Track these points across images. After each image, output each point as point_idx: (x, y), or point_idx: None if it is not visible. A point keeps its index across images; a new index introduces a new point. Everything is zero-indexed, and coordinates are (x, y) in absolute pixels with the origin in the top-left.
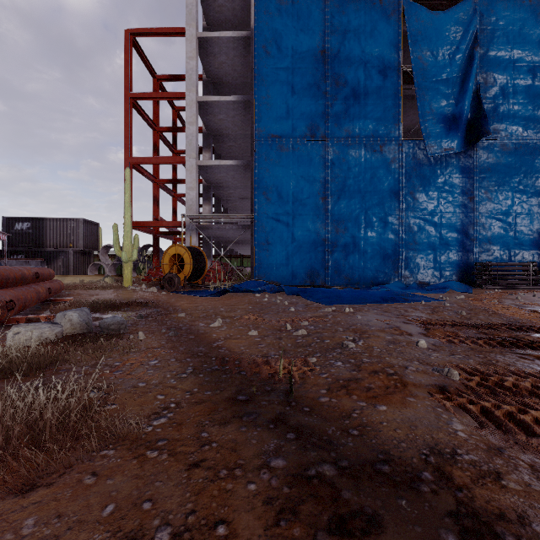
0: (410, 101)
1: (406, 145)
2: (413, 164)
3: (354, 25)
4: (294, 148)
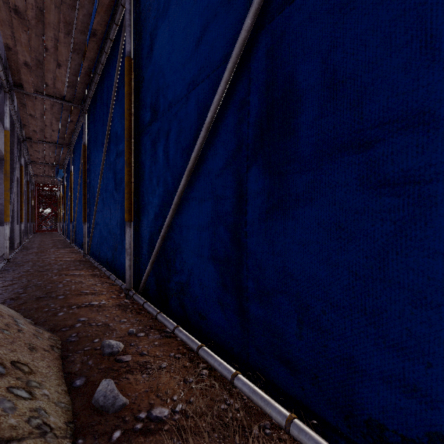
0: None
1: None
2: None
3: None
4: None
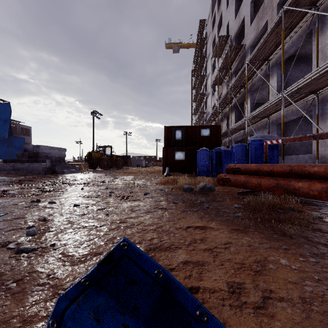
0: None
1: None
2: None
3: None
4: None
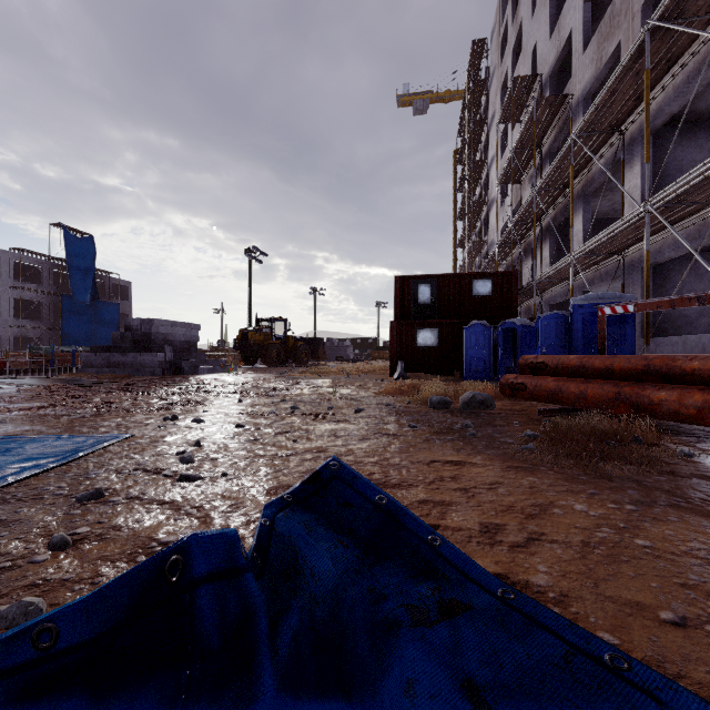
0: None
1: None
2: None
3: None
4: None
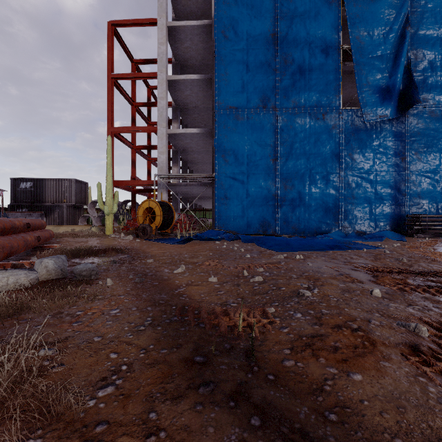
0: (348, 76)
1: (345, 113)
2: (351, 130)
3: (300, 11)
4: (249, 118)
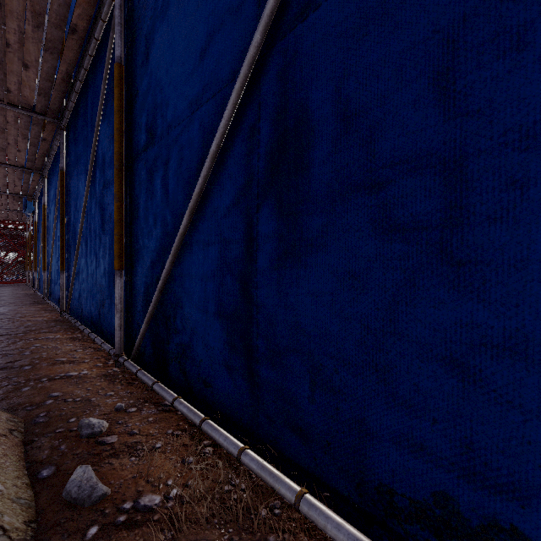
0: None
1: None
2: None
3: None
4: None
